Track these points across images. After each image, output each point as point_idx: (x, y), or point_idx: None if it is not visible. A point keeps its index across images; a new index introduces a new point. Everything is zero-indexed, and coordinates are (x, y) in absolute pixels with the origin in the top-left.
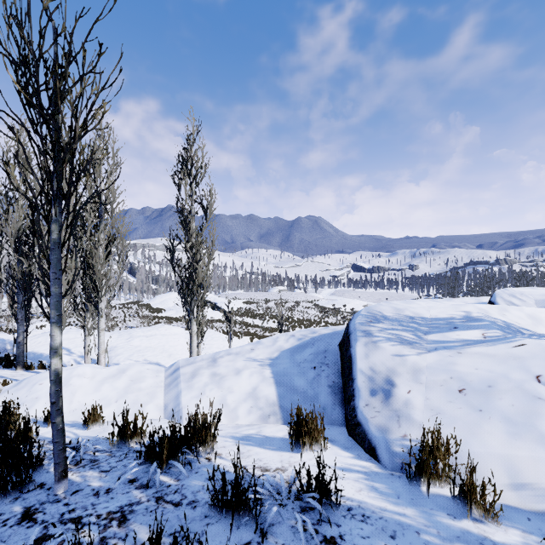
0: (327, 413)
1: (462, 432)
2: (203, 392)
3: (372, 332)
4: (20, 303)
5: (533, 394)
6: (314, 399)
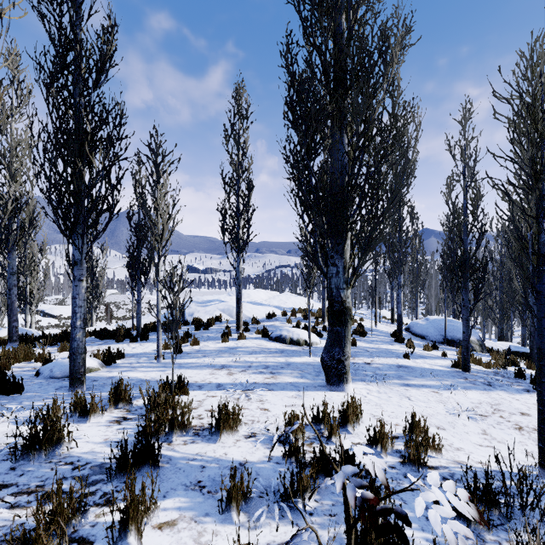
0: None
1: (203, 317)
2: None
3: (190, 304)
4: None
5: (215, 310)
6: None
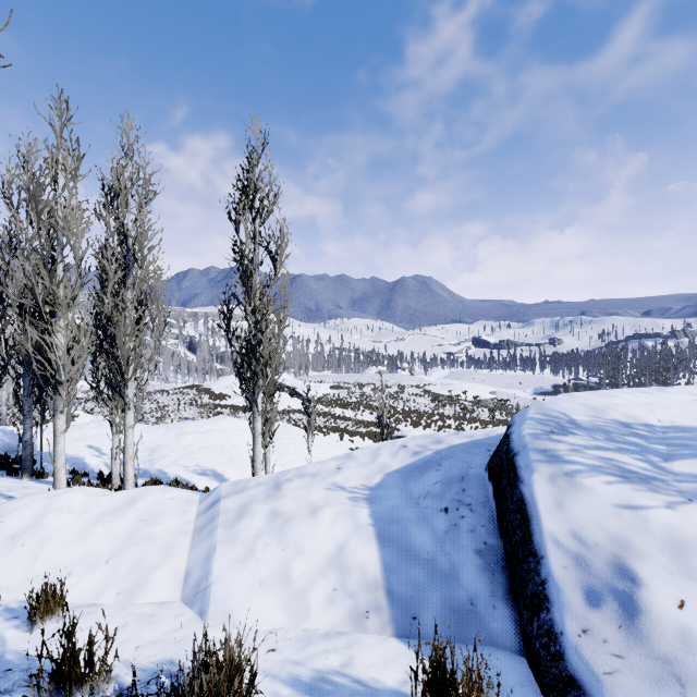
0: (480, 615)
1: None
2: (253, 550)
3: (560, 454)
4: (27, 388)
5: None
6: (451, 579)
